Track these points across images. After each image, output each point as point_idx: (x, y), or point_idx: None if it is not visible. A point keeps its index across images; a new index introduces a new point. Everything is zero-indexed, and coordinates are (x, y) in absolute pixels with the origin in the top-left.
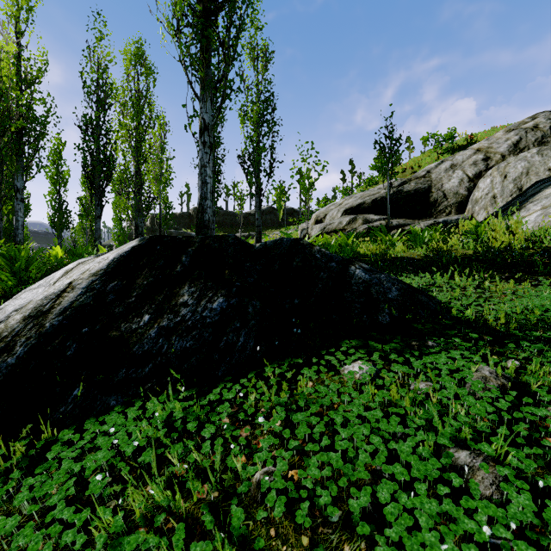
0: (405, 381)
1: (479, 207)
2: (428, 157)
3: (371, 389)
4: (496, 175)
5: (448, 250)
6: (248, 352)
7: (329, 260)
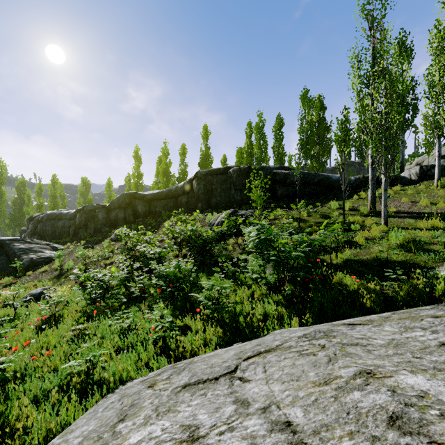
0: None
1: None
2: None
3: None
4: None
5: None
6: None
7: None
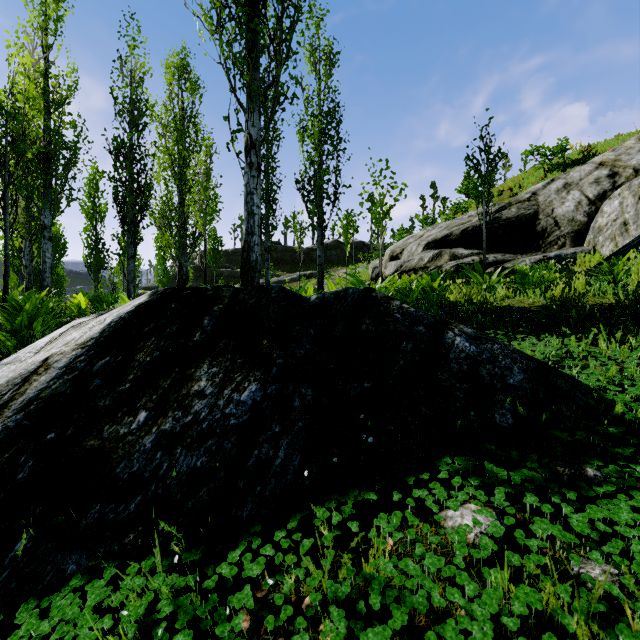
0: (556, 552)
1: (604, 236)
2: (531, 176)
3: (503, 582)
4: (627, 195)
5: (578, 299)
6: (290, 477)
7: (414, 322)
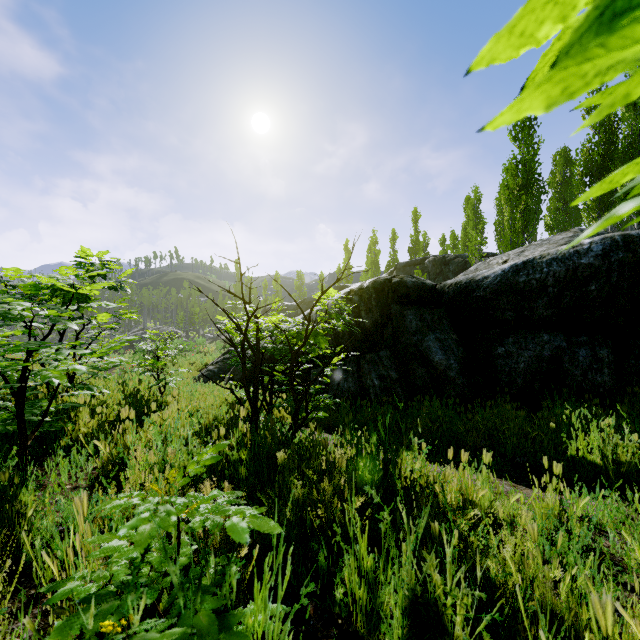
0: None
1: None
2: None
3: None
4: None
5: None
6: None
7: None
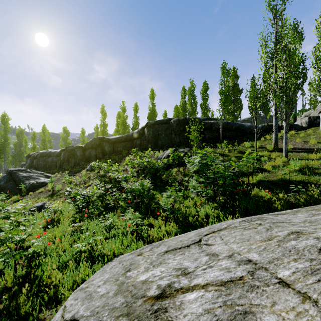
0: None
1: None
2: None
3: None
4: None
5: None
6: None
7: None
